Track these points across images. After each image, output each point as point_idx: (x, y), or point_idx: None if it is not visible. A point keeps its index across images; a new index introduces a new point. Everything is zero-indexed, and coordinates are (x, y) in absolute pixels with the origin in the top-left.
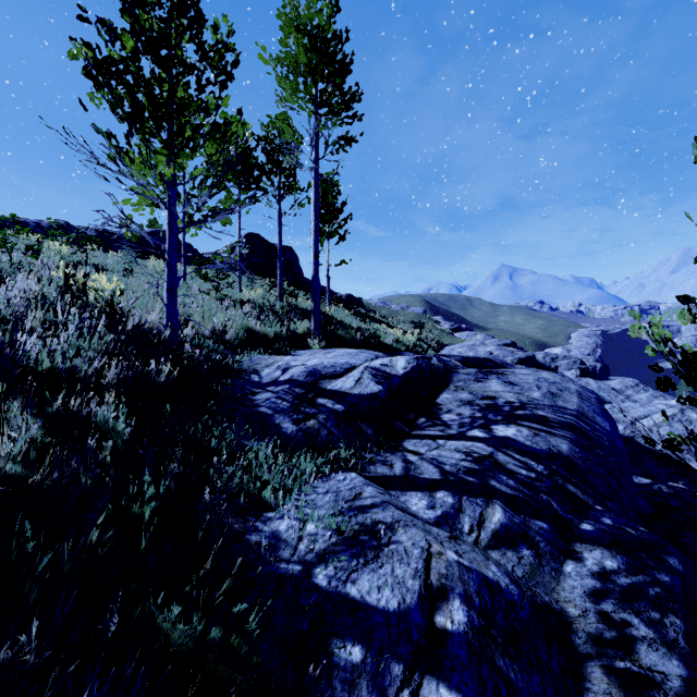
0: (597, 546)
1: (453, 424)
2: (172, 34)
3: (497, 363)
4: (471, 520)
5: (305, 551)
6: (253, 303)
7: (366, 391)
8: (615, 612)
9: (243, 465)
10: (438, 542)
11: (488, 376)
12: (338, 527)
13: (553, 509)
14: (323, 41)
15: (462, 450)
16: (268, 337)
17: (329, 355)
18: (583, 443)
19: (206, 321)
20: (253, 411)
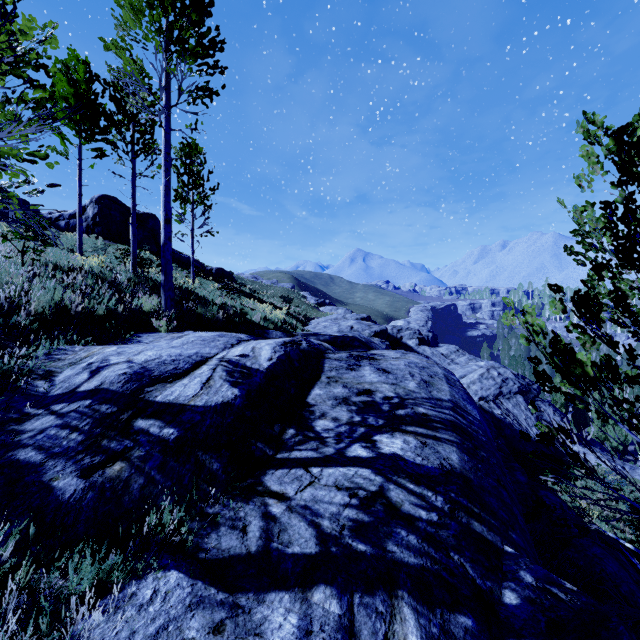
0: None
1: (329, 436)
2: None
3: (362, 341)
4: None
5: None
6: (88, 272)
7: (215, 400)
8: None
9: None
10: None
11: (360, 362)
12: None
13: (470, 578)
14: None
15: (343, 485)
16: (96, 316)
17: (176, 342)
18: (468, 446)
19: None
20: (3, 458)
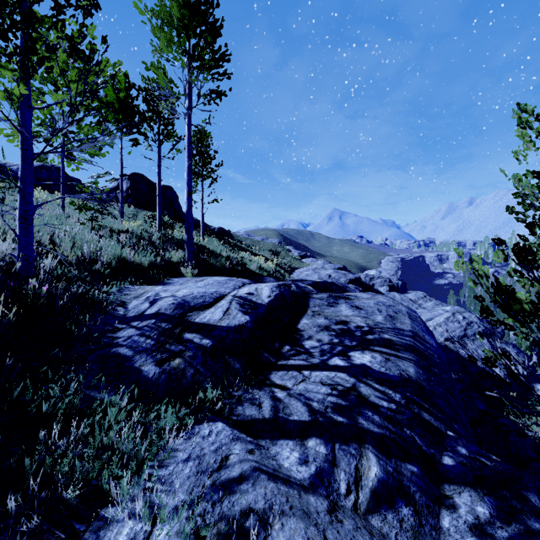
0: (463, 486)
1: (315, 351)
2: None
3: (339, 286)
4: (346, 476)
5: None
6: (131, 233)
7: (234, 322)
8: None
9: (84, 433)
10: (321, 537)
11: (338, 300)
12: (197, 529)
13: (418, 445)
14: (196, 0)
15: (327, 382)
16: (142, 265)
17: (200, 284)
18: (423, 364)
19: (74, 251)
20: (111, 352)
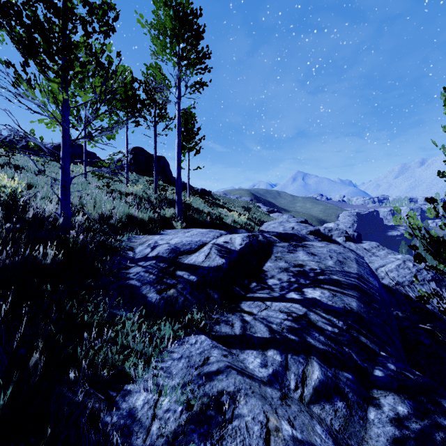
0: (389, 391)
1: (276, 287)
2: None
3: (299, 236)
4: (295, 377)
5: (157, 434)
6: (135, 195)
7: (213, 264)
8: None
9: (111, 336)
10: (273, 412)
11: (296, 248)
12: (188, 400)
13: (354, 360)
14: (184, 14)
15: (284, 310)
16: (144, 220)
17: (187, 234)
18: (365, 300)
19: (96, 210)
20: (125, 283)
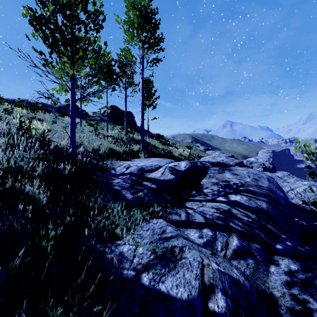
0: (285, 257)
1: (209, 194)
2: (73, 5)
3: (227, 164)
4: (221, 244)
5: (137, 263)
6: (113, 137)
7: (167, 178)
8: (300, 294)
9: (106, 216)
10: (206, 258)
11: (224, 171)
12: (154, 249)
13: (262, 237)
14: (146, 13)
15: (214, 207)
16: (120, 152)
17: (149, 161)
18: (272, 203)
19: (90, 145)
20: (111, 188)
